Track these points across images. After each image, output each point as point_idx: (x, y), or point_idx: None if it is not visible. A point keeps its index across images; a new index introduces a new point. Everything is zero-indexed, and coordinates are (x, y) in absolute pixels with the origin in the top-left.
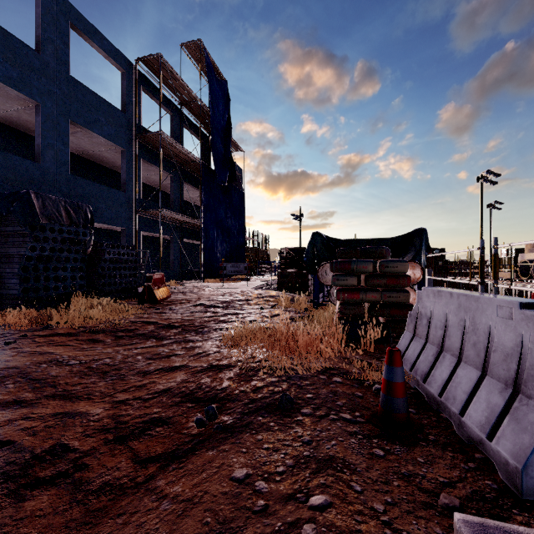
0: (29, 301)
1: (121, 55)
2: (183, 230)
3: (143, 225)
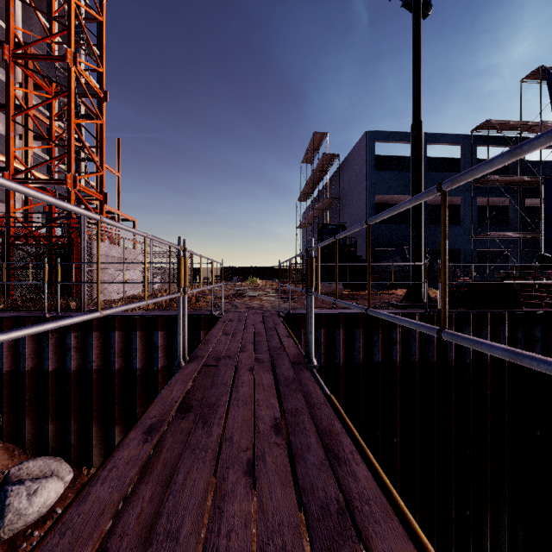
0: (404, 287)
1: (459, 136)
2: (525, 242)
3: (478, 245)
